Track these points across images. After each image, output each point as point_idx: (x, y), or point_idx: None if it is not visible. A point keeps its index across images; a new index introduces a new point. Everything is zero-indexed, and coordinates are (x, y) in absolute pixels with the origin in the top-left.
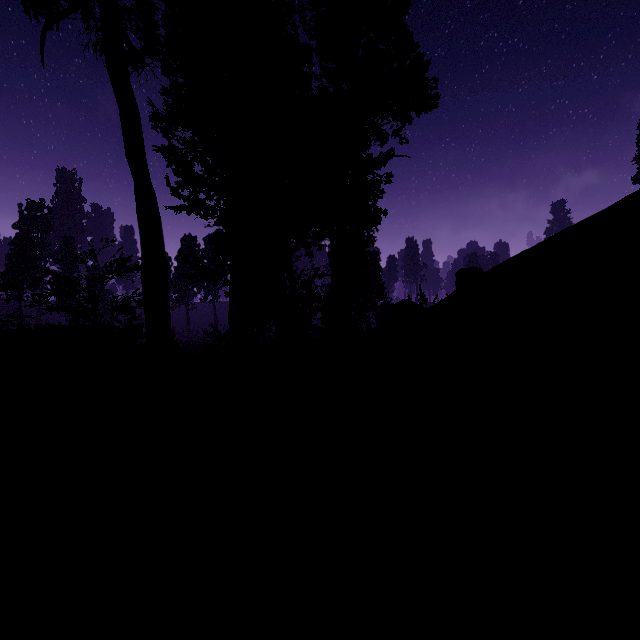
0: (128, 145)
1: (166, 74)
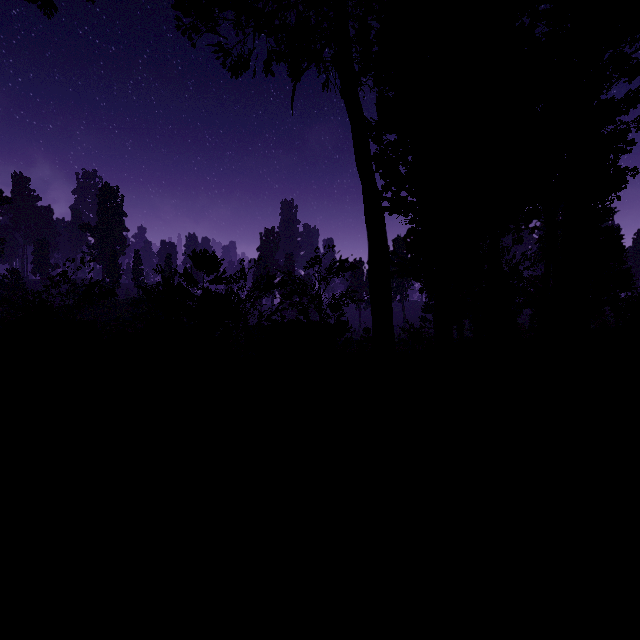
0: (358, 155)
1: (377, 86)
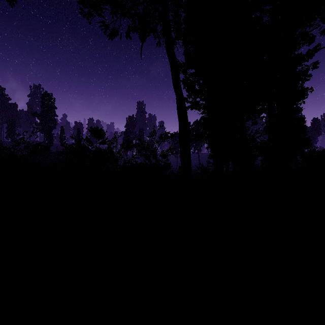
0: (174, 80)
1: (184, 45)
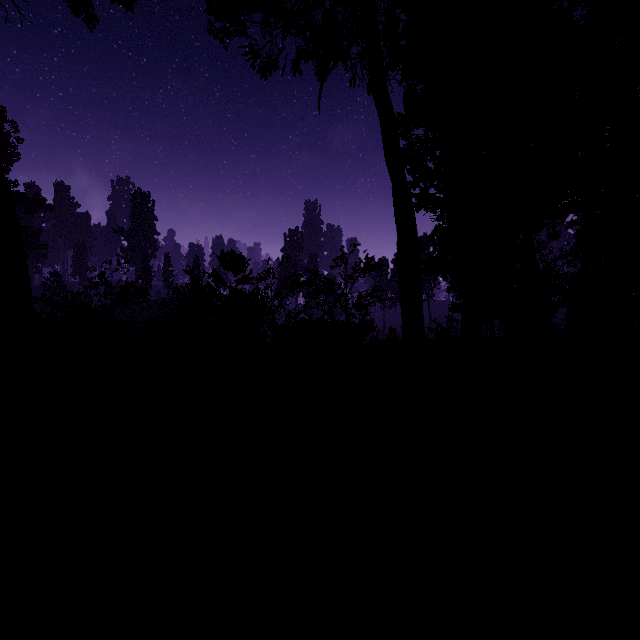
0: (387, 150)
1: (405, 80)
